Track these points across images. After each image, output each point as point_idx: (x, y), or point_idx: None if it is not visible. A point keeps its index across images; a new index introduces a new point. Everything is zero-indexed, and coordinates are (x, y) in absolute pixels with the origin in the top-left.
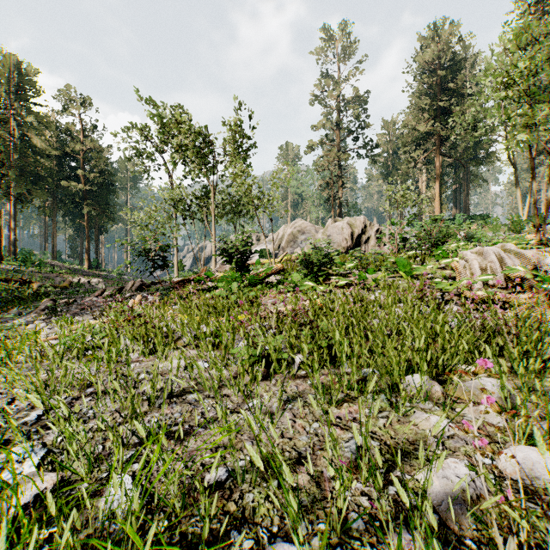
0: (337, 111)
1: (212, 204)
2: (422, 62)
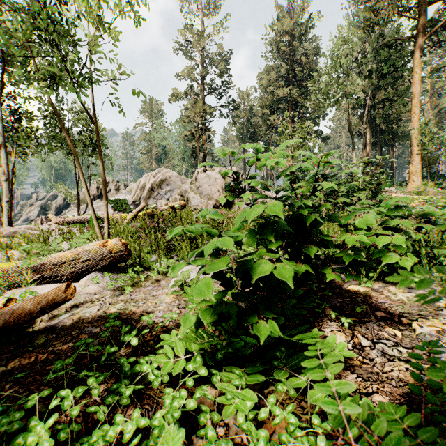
0: (201, 66)
1: (2, 112)
2: (280, 33)
